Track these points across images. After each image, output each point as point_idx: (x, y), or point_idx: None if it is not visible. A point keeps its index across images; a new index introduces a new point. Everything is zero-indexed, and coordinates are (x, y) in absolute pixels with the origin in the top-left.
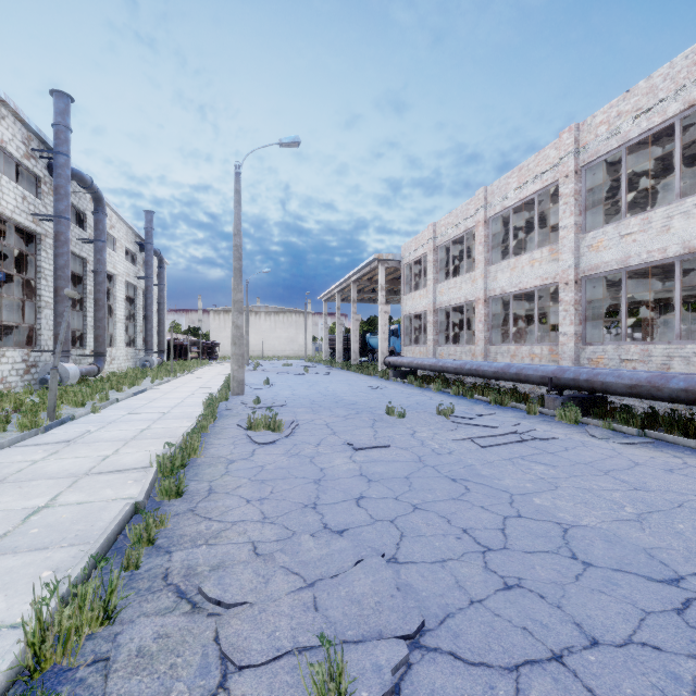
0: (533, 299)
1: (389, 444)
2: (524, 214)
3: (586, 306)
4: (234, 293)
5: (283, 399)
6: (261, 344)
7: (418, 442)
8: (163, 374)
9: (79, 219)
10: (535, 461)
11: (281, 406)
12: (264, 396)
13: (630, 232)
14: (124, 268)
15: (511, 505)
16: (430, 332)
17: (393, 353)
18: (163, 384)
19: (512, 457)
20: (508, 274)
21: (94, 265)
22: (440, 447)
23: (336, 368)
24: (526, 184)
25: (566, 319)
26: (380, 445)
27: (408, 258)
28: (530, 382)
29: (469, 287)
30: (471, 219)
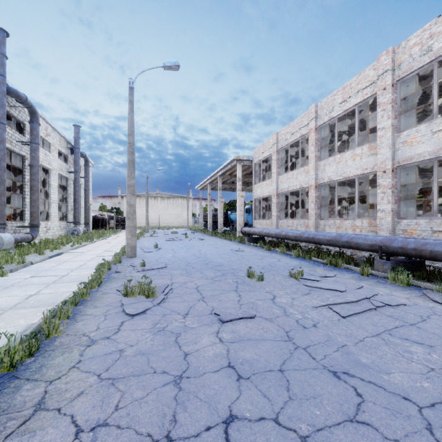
0: (347, 186)
1: (254, 314)
2: (344, 124)
3: (400, 189)
4: (128, 179)
5: (165, 261)
6: (158, 218)
7: (280, 309)
8: (83, 240)
9: (21, 127)
10: (406, 338)
11: (161, 268)
12: (151, 258)
13: (441, 128)
14: (58, 164)
15: (434, 436)
16: (273, 210)
17: (246, 225)
18: (79, 248)
19: (379, 331)
20: (334, 167)
21: (30, 161)
22: (303, 317)
23: (207, 234)
24: (349, 98)
25: (383, 199)
26: (245, 315)
27: (257, 158)
28: (359, 248)
29: (303, 177)
30: (305, 128)
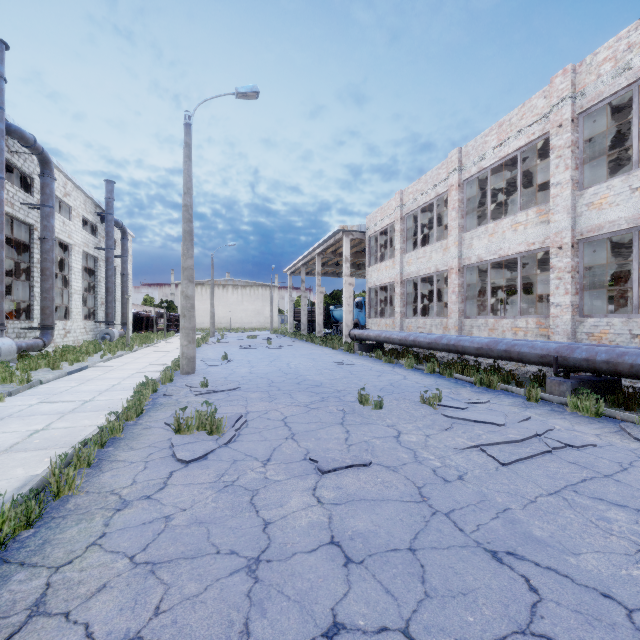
0: (504, 270)
1: (370, 460)
2: (499, 178)
3: (584, 273)
4: (183, 258)
5: (237, 379)
6: (228, 316)
7: (408, 453)
8: (118, 348)
9: (27, 183)
10: (600, 498)
11: (232, 389)
12: (217, 375)
13: None
14: (82, 238)
15: None
16: (396, 304)
17: (357, 326)
18: (113, 359)
19: (558, 487)
20: (486, 240)
21: (40, 232)
22: (443, 465)
23: (300, 340)
24: (508, 140)
25: (559, 288)
26: (356, 462)
27: (373, 229)
28: (524, 361)
29: (440, 256)
30: (442, 183)
